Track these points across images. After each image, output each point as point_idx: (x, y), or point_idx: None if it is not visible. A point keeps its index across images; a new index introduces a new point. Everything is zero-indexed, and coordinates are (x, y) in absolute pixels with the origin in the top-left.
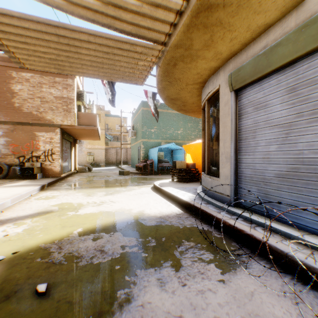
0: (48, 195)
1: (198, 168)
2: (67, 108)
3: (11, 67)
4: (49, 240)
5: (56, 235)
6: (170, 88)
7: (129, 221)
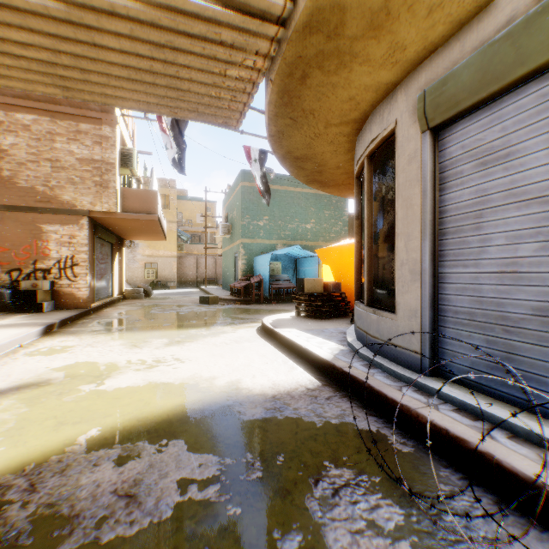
0: (55, 344)
1: (346, 292)
2: (101, 180)
3: None
4: (15, 462)
5: (37, 449)
6: (293, 133)
7: (206, 407)
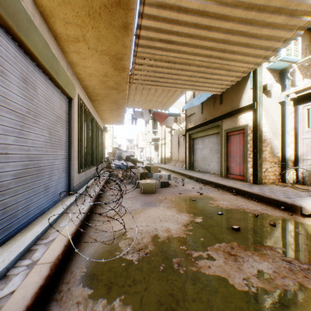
0: None
1: None
2: None
3: None
4: None
5: None
6: None
7: None
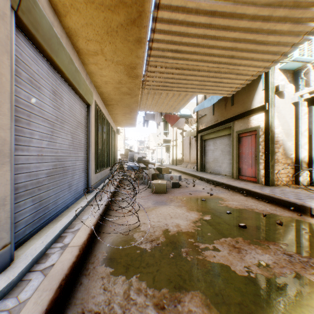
0: None
1: None
2: None
3: None
4: None
5: None
6: None
7: None
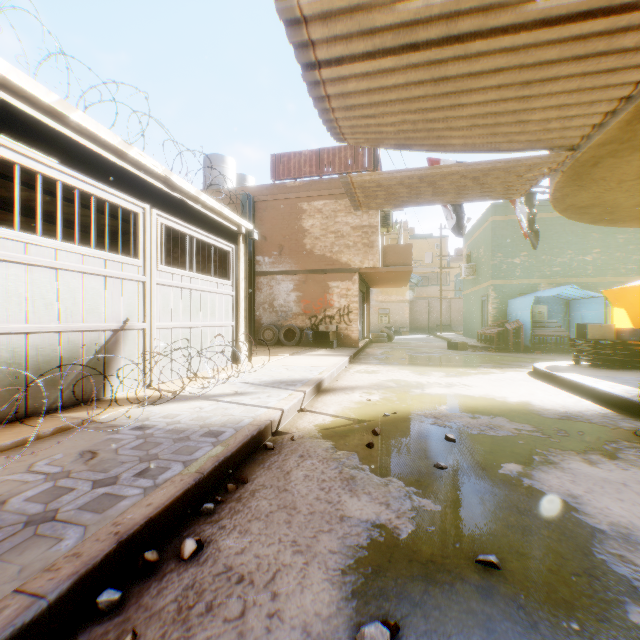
0: (364, 368)
1: None
2: (368, 242)
3: (302, 197)
4: (417, 410)
5: (421, 408)
6: (577, 193)
7: (510, 409)
